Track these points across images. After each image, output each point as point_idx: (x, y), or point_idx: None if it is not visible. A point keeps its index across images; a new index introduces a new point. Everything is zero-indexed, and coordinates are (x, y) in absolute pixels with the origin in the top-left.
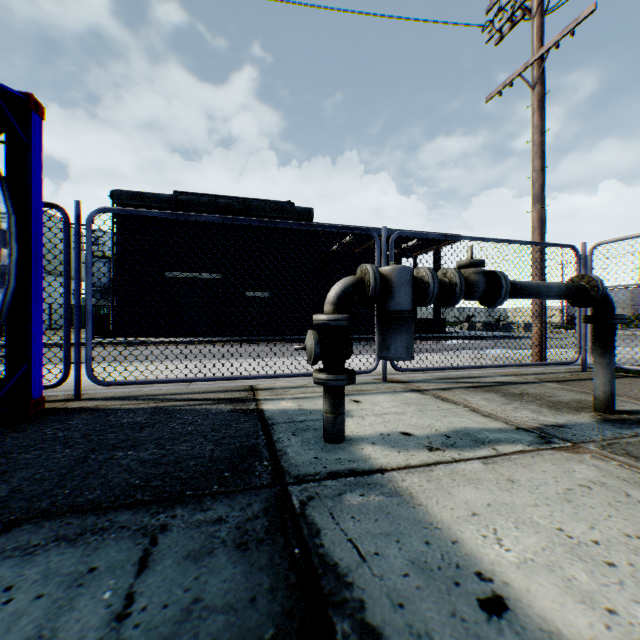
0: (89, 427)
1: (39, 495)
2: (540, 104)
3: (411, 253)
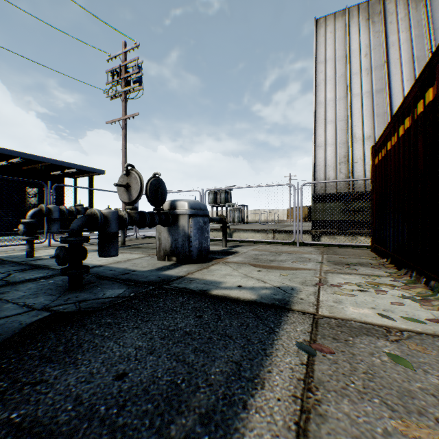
0: None
1: None
2: (125, 136)
3: (73, 175)
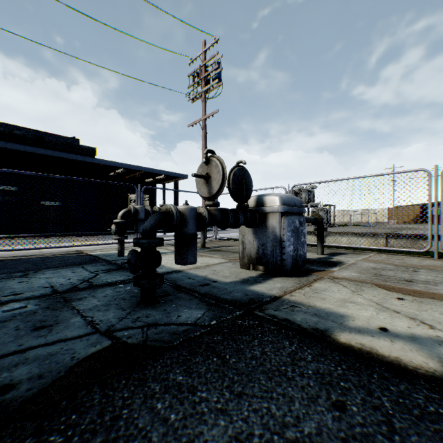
0: (19, 262)
1: (37, 268)
2: (205, 137)
3: (162, 181)
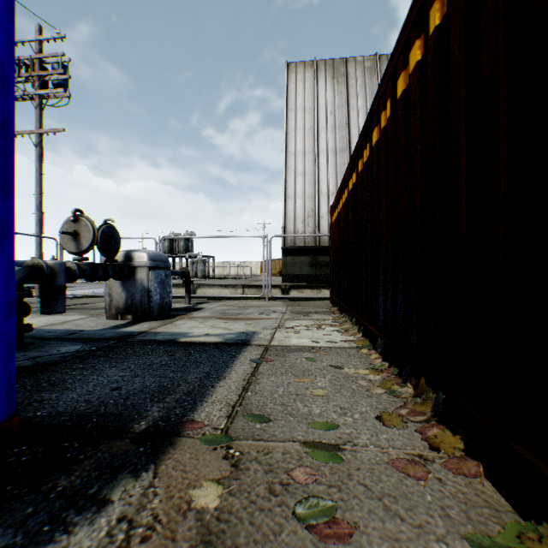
0: None
1: None
2: (41, 158)
3: None
